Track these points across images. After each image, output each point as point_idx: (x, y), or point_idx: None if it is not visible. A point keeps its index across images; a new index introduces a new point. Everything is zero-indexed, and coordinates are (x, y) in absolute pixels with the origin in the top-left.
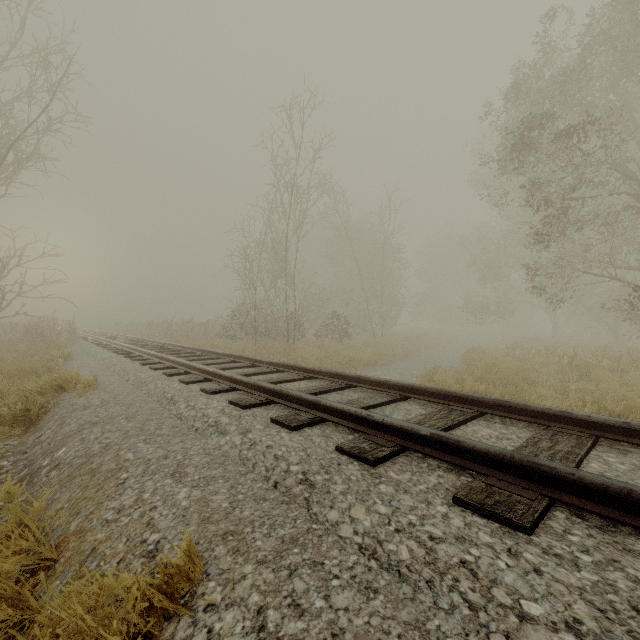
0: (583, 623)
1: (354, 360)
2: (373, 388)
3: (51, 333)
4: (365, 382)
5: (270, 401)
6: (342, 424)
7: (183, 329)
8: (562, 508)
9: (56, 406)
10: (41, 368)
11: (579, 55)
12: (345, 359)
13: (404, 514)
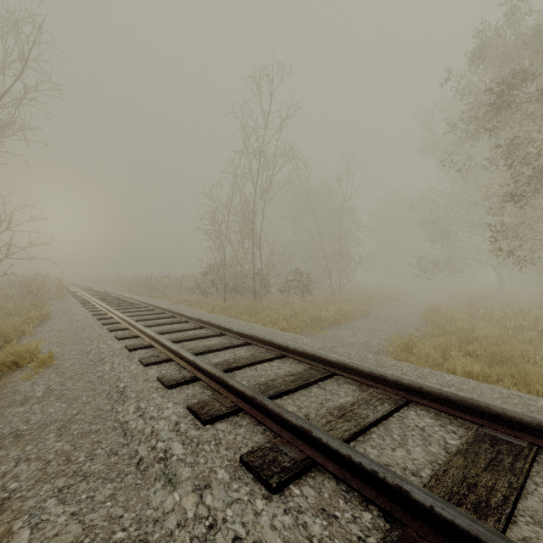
0: None
1: (318, 318)
2: (363, 381)
3: (42, 289)
4: (351, 371)
5: (239, 408)
6: (349, 484)
7: (161, 284)
8: None
9: (0, 391)
10: (13, 332)
11: None
12: (310, 318)
13: None
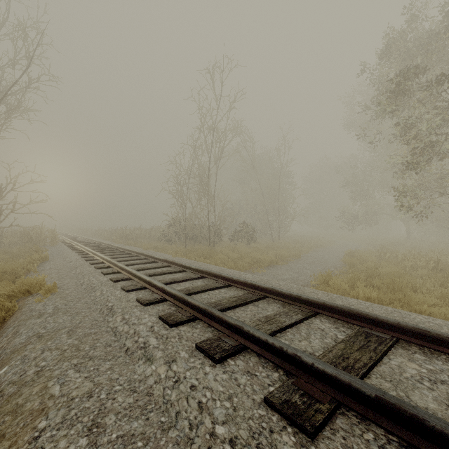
0: None
1: (260, 260)
2: (285, 301)
3: (39, 238)
4: (277, 294)
5: (195, 317)
6: (266, 357)
7: (134, 234)
8: None
9: (19, 310)
10: (21, 270)
11: (441, 21)
12: (253, 260)
13: None
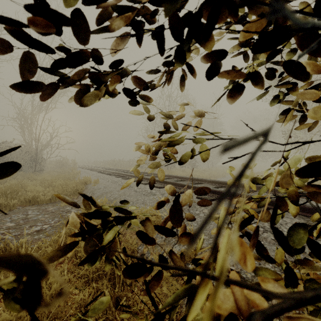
0: (265, 226)
1: (199, 177)
2: (209, 183)
3: (66, 164)
4: (205, 181)
5: None
6: None
7: (119, 163)
8: (271, 210)
9: (86, 189)
10: (72, 177)
11: None
12: (195, 176)
13: (219, 210)
